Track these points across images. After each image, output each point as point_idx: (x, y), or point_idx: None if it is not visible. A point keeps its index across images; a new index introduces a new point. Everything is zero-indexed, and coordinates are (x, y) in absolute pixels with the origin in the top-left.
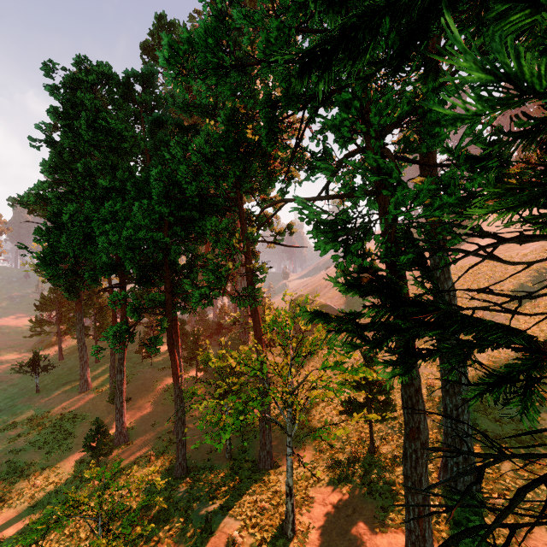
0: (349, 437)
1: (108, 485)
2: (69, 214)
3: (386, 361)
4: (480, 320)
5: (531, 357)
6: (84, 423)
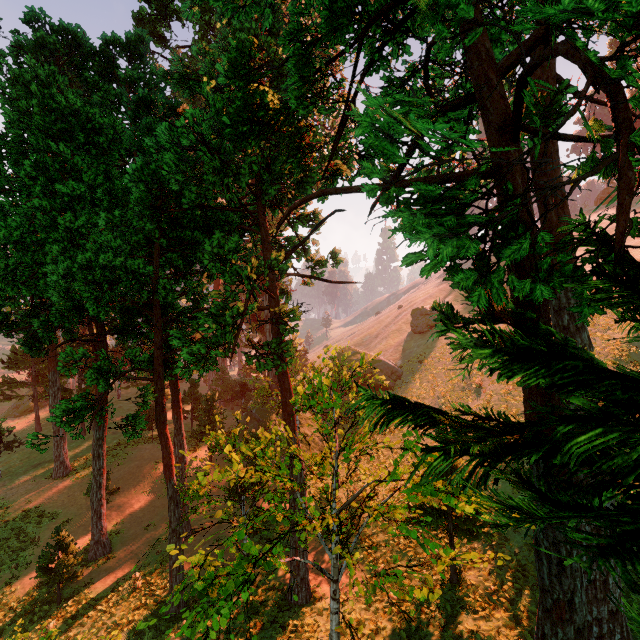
0: (418, 552)
1: None
2: (5, 231)
3: None
4: None
5: None
6: (52, 524)
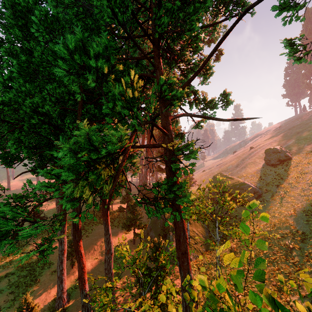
0: None
1: None
2: None
3: None
4: None
5: None
6: (47, 271)
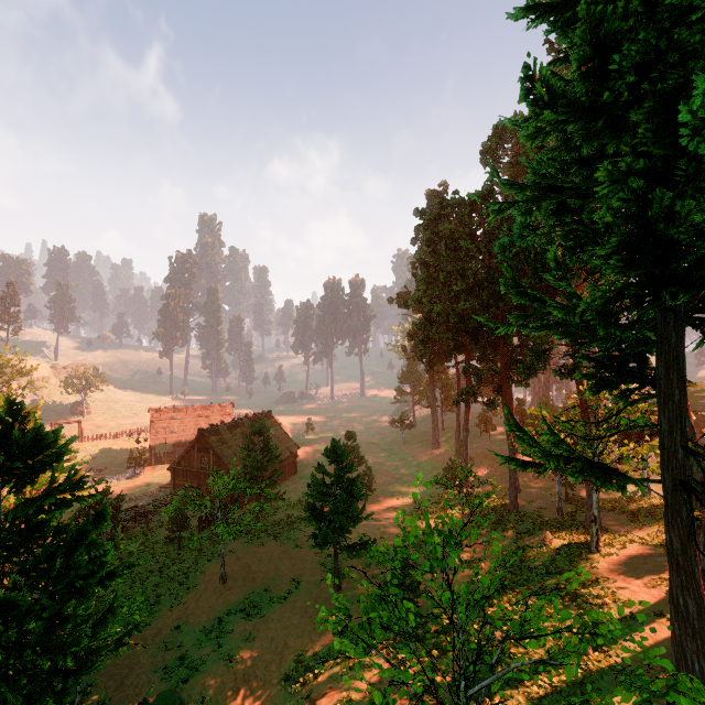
0: None
1: (465, 476)
2: (437, 313)
3: (591, 390)
4: (633, 373)
5: (642, 386)
6: (438, 469)
